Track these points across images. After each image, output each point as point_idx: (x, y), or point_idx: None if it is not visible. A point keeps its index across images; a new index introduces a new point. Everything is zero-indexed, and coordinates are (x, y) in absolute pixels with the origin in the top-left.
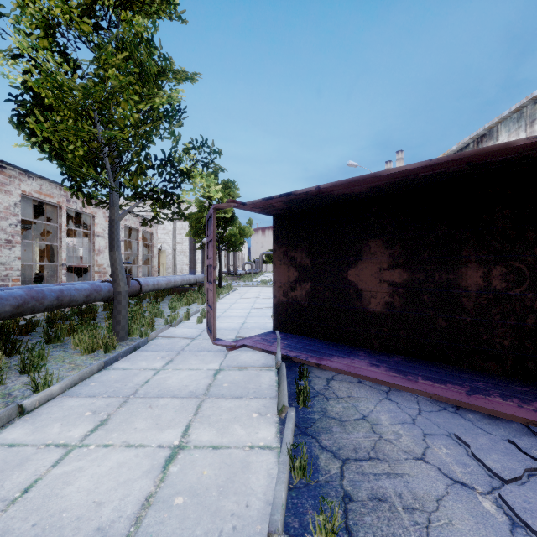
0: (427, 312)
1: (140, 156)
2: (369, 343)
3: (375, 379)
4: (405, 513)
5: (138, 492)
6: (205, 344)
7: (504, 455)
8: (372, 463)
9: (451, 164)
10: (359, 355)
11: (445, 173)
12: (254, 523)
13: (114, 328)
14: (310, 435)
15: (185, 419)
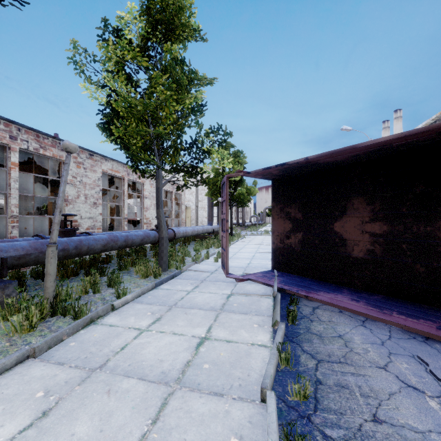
0: (405, 259)
1: (176, 143)
2: (352, 283)
3: (353, 310)
4: (361, 397)
5: (182, 358)
6: (221, 277)
7: None
8: (341, 365)
9: (422, 135)
10: (342, 292)
11: (419, 141)
12: (253, 384)
13: (159, 262)
14: (295, 342)
15: (208, 323)
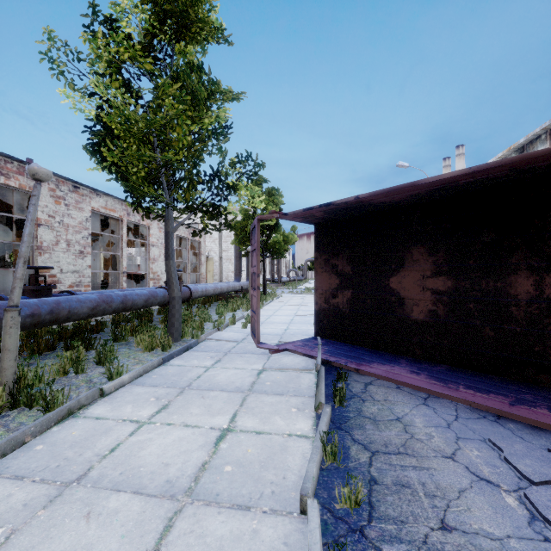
0: (473, 321)
1: (192, 174)
2: (412, 351)
3: (413, 385)
4: (426, 498)
5: (195, 459)
6: (250, 347)
7: (539, 461)
8: (400, 457)
9: (493, 171)
10: (400, 362)
11: (489, 179)
12: (289, 490)
13: (169, 330)
14: (343, 429)
15: (232, 408)
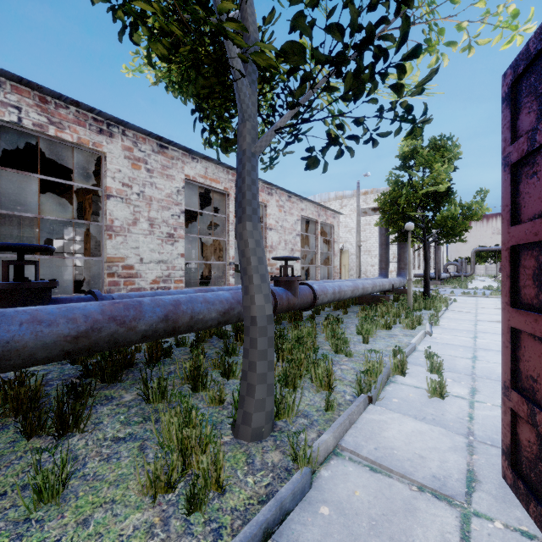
0: None
1: None
2: None
3: None
4: None
5: None
6: None
7: None
8: None
9: None
10: None
11: None
12: None
13: (242, 402)
14: None
15: None
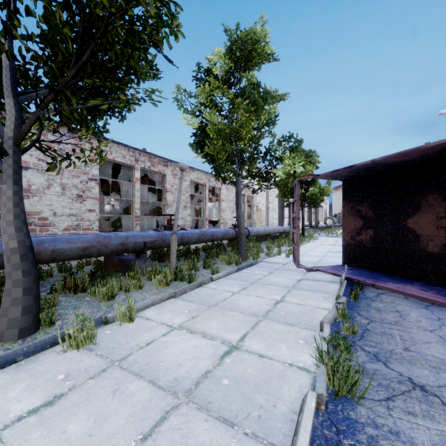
0: None
1: (254, 155)
2: (427, 277)
3: (418, 296)
4: (400, 340)
5: (265, 308)
6: (292, 268)
7: None
8: (390, 325)
9: None
10: (413, 284)
11: None
12: (315, 324)
13: (238, 254)
14: (353, 310)
15: (282, 293)
